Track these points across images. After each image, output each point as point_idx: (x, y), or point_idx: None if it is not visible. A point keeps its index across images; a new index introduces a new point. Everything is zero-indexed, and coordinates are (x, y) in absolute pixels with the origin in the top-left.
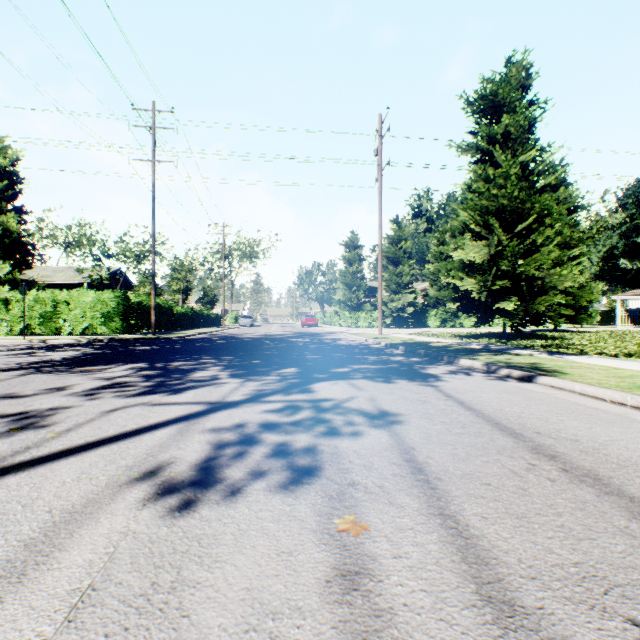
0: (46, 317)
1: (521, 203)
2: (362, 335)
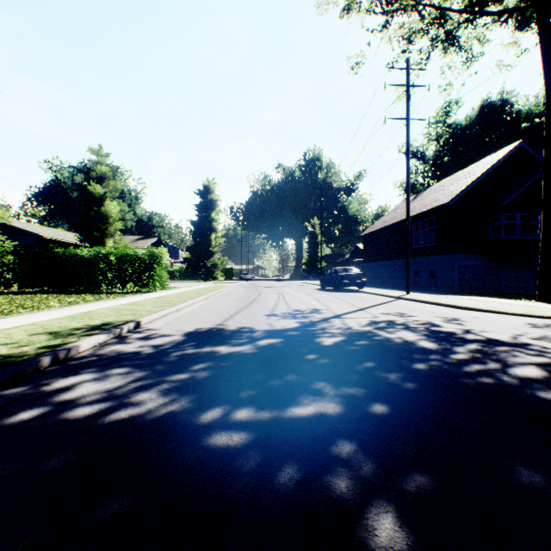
0: None
1: None
2: None
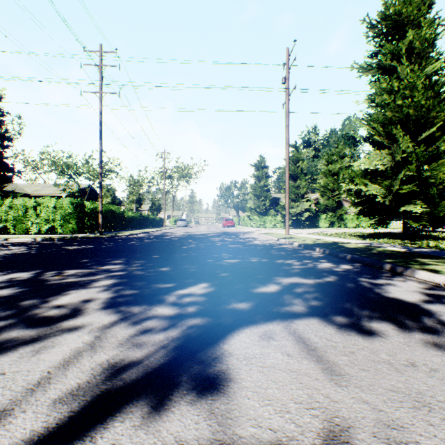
0: (18, 220)
1: (426, 112)
2: (272, 235)
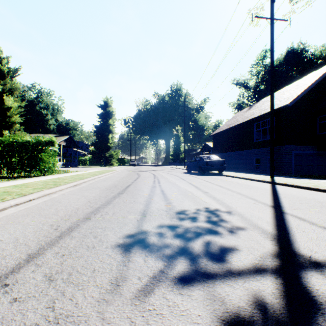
0: None
1: None
2: None
